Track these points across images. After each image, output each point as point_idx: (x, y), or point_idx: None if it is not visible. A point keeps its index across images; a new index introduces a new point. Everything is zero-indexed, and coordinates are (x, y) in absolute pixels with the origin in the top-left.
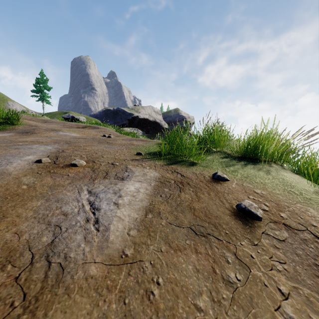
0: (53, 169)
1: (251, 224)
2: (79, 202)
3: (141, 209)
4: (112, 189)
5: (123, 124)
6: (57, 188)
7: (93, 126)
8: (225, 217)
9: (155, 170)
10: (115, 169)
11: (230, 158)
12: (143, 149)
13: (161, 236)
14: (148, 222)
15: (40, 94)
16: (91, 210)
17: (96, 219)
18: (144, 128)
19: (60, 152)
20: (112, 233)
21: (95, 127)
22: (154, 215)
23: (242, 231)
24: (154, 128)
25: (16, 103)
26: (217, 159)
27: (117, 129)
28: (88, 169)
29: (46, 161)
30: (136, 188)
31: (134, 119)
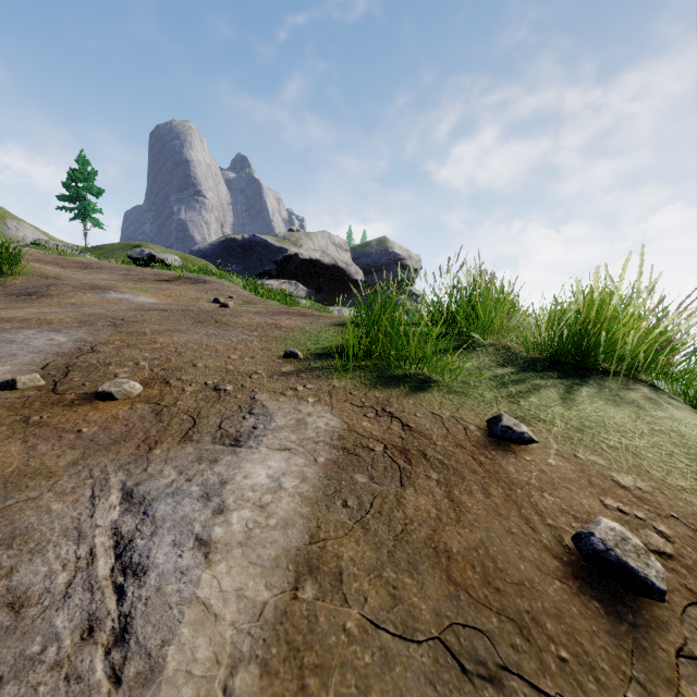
0: (39, 412)
1: (634, 615)
2: (81, 540)
3: (281, 563)
4: (200, 481)
5: (264, 273)
6: (27, 483)
7: (195, 278)
8: (546, 586)
9: (330, 407)
10: (220, 405)
11: (522, 365)
12: (302, 341)
13: (343, 692)
14: (301, 620)
15: (77, 206)
16: (116, 577)
17: (123, 618)
18: (312, 281)
19: (82, 352)
20: (170, 688)
21: (198, 279)
22: (323, 585)
23: (612, 645)
24: (333, 281)
25: (26, 225)
26: (489, 370)
27: (250, 285)
28: (144, 407)
29: (31, 383)
30: (274, 476)
31: (290, 262)
